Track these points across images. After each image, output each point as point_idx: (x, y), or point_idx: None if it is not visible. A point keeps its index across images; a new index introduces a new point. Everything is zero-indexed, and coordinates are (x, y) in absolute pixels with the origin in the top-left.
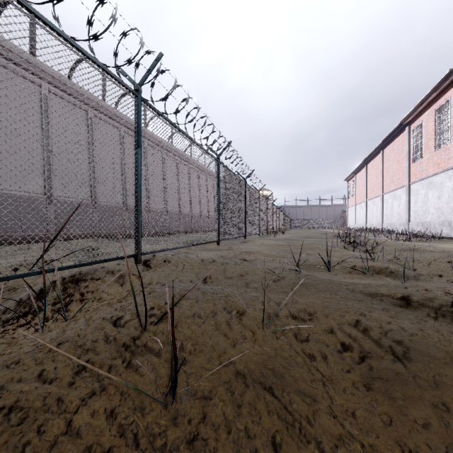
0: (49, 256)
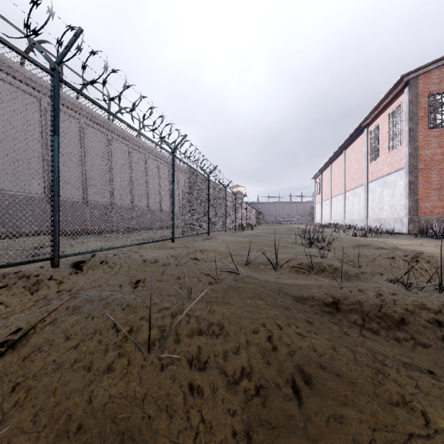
0: None
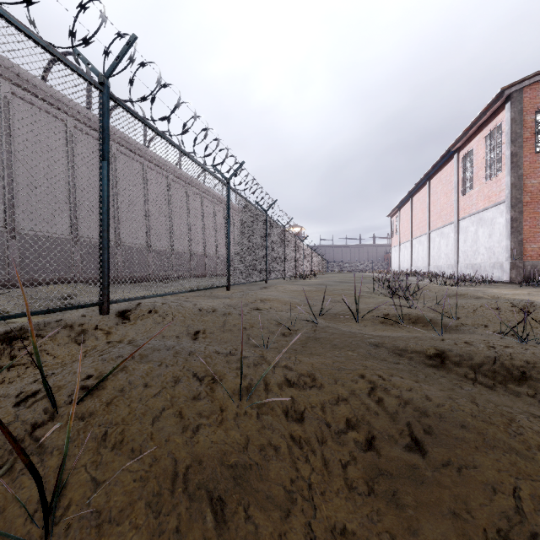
0: (0, 307)
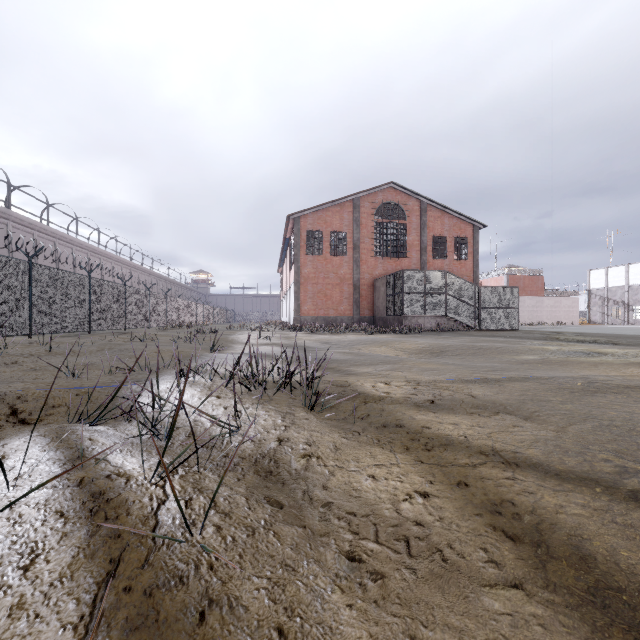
0: None
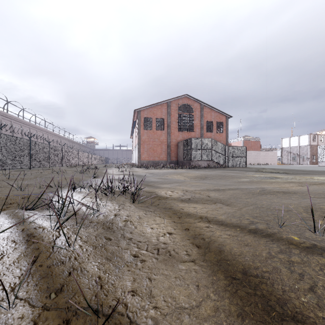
0: None
